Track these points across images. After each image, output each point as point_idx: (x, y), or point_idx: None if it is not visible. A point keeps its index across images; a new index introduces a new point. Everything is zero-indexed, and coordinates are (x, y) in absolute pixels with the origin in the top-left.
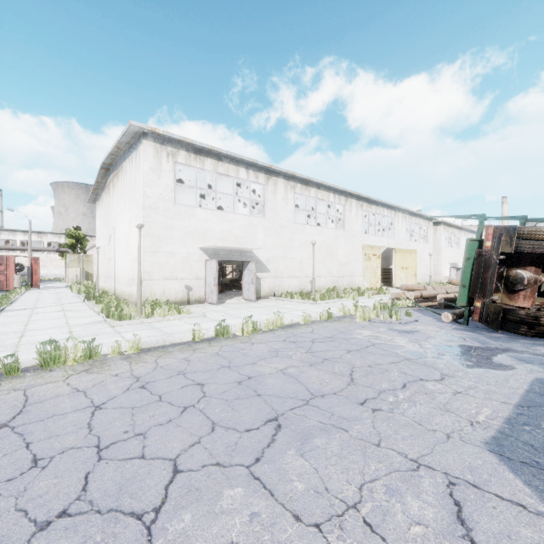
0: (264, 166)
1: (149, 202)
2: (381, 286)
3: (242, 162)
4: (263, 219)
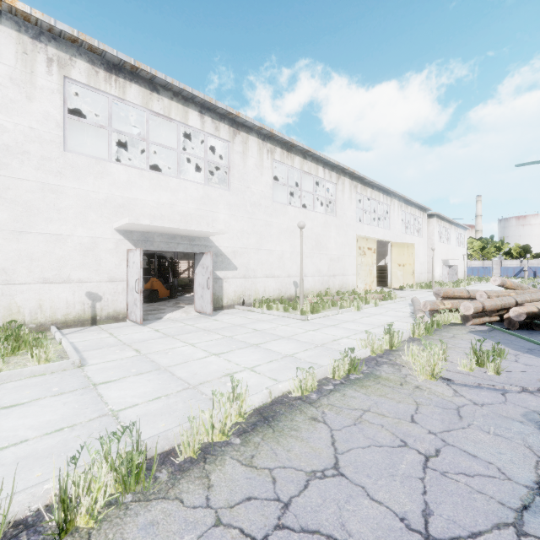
0: (228, 112)
1: (4, 140)
2: (382, 288)
3: (193, 102)
4: (227, 192)
